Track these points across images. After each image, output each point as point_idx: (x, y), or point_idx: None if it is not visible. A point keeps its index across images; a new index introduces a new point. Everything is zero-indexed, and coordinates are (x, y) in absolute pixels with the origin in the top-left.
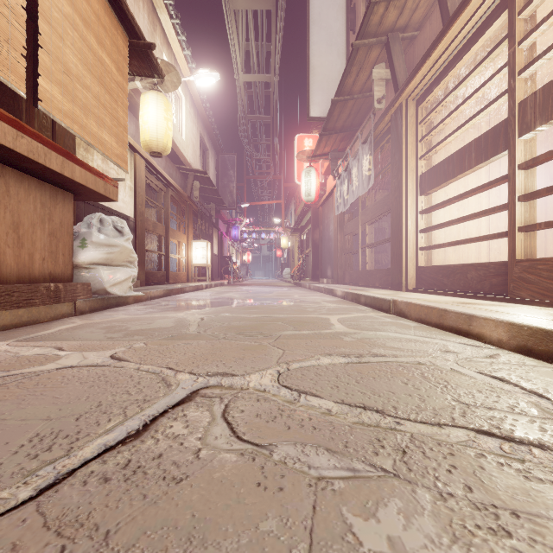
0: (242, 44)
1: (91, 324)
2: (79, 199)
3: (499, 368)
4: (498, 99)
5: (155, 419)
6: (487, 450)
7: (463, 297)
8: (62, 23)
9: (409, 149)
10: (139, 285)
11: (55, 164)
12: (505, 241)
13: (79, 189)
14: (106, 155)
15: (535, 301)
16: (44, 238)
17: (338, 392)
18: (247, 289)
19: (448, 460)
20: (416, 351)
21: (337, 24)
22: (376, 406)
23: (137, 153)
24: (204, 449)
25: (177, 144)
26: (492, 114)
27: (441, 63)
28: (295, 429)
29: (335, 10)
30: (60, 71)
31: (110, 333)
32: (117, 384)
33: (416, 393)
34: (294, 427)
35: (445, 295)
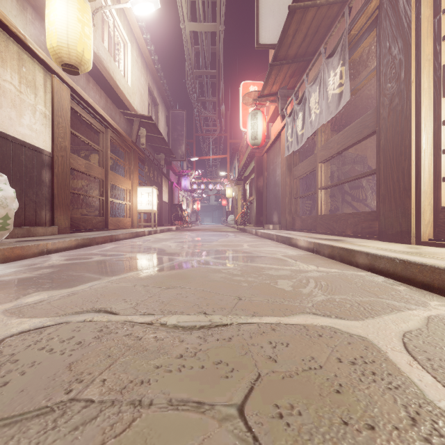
0: None
1: None
2: None
3: None
4: None
5: None
6: None
7: None
8: None
9: (423, 28)
10: (57, 232)
11: None
12: None
13: None
14: None
15: None
16: None
17: None
18: (192, 235)
19: None
20: None
21: None
22: None
23: (55, 75)
24: None
25: (120, 87)
26: None
27: None
28: None
29: None
30: None
31: None
32: None
33: None
34: None
35: None
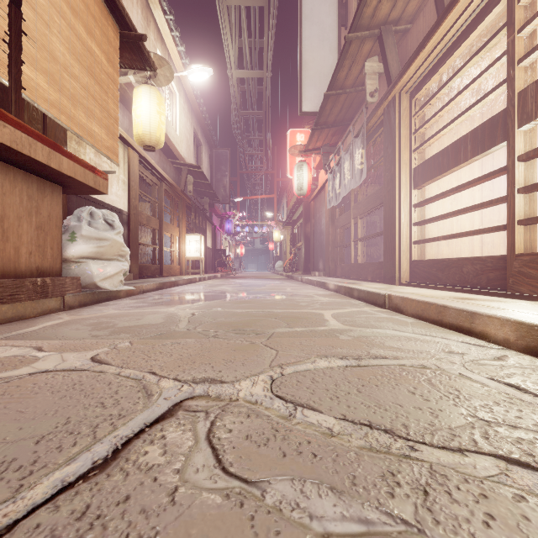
0: (235, 40)
1: (78, 320)
2: (69, 192)
3: (512, 373)
4: (496, 90)
5: (128, 442)
6: (526, 489)
7: (459, 292)
8: (48, 10)
9: (402, 143)
10: (132, 278)
11: (41, 155)
12: (498, 234)
13: (68, 182)
14: (96, 147)
15: (536, 296)
16: (31, 232)
17: (338, 405)
18: (240, 281)
19: (481, 505)
20: (418, 351)
21: (329, 20)
22: (383, 424)
23: (131, 147)
24: (181, 488)
25: (171, 139)
26: (485, 107)
27: (435, 55)
28: (292, 457)
29: (327, 6)
30: (46, 59)
31: (95, 331)
32: (92, 393)
33: (427, 406)
34: (290, 454)
35: (440, 289)
